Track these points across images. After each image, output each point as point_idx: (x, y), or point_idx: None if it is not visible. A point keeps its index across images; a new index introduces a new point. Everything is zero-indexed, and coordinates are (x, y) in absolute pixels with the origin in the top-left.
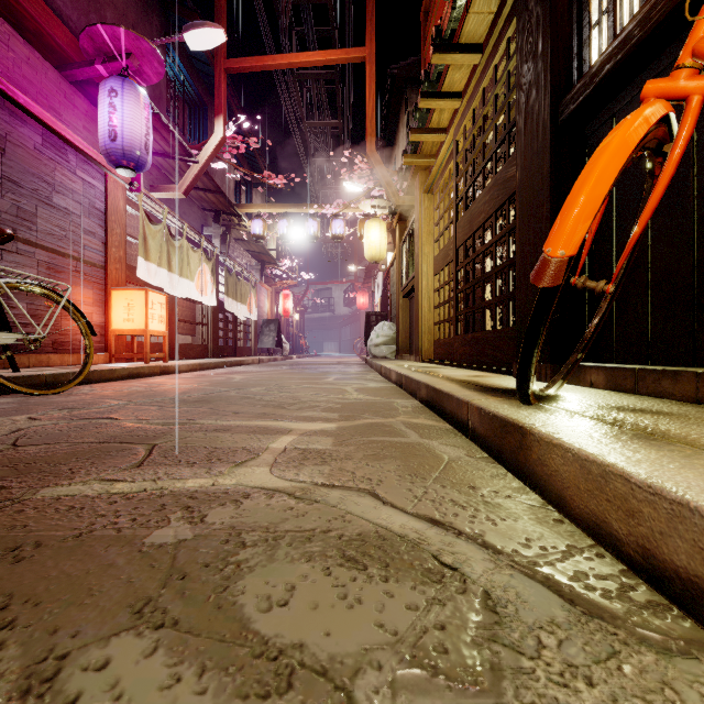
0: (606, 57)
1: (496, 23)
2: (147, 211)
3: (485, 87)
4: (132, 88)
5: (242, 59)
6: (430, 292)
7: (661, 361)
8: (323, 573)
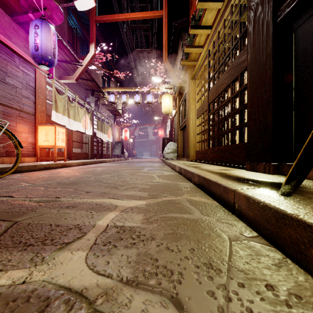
0: None
1: None
2: (58, 89)
3: (225, 18)
4: (46, 24)
5: (103, 16)
6: (194, 127)
7: None
8: None
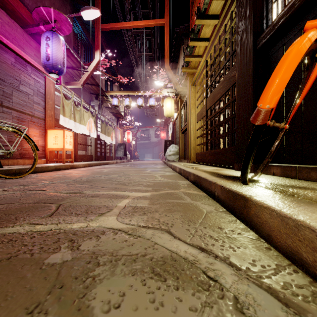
0: (281, 15)
1: (226, 4)
2: (64, 94)
3: (220, 35)
4: (56, 36)
5: (108, 24)
6: (194, 130)
7: (309, 162)
8: (141, 284)
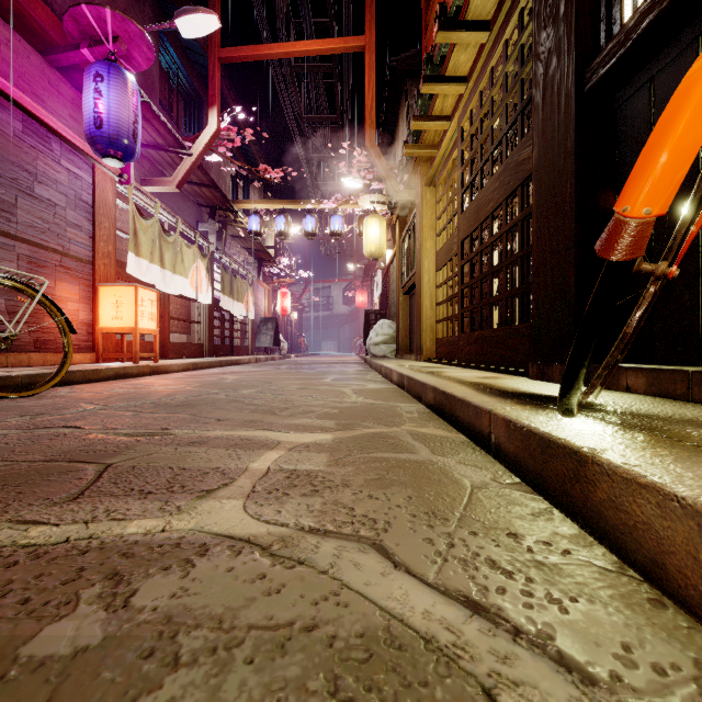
0: (648, 6)
1: None
2: (139, 205)
3: (494, 66)
4: (119, 73)
5: (237, 48)
6: (432, 288)
7: None
8: None
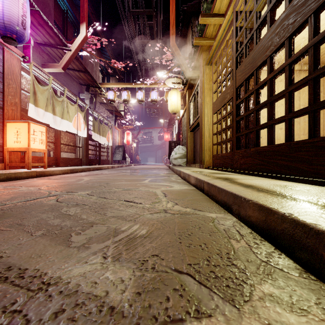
0: None
1: None
2: (40, 78)
3: None
4: None
5: None
6: (209, 125)
7: None
8: None
